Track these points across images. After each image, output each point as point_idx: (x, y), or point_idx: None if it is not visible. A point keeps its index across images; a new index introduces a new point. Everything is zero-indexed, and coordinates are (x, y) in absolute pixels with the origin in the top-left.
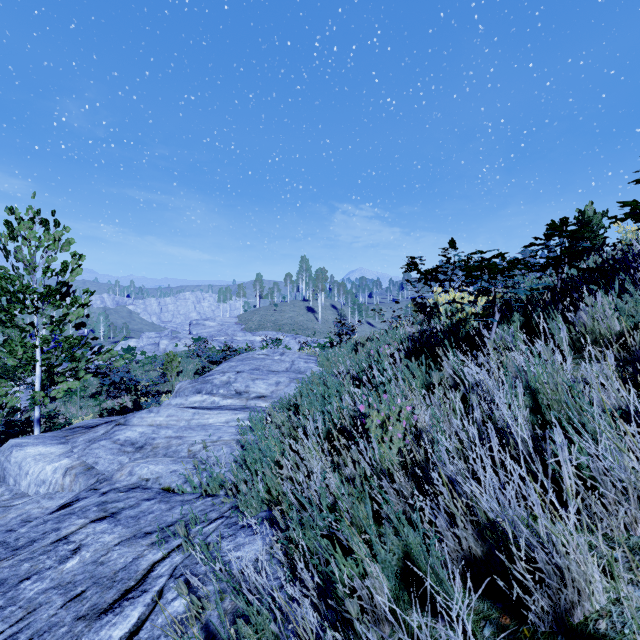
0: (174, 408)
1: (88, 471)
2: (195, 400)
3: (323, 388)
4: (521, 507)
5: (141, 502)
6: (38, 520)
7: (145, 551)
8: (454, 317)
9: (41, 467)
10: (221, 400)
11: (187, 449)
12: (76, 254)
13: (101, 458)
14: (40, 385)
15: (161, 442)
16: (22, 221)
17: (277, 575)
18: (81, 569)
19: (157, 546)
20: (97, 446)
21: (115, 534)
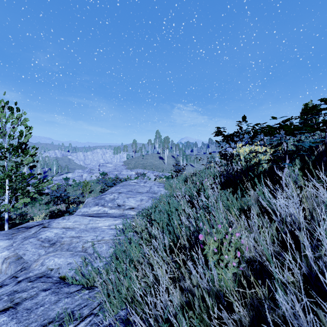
0: (78, 216)
1: (17, 260)
2: (94, 209)
3: (168, 207)
4: None
5: (39, 292)
6: None
7: None
8: (251, 162)
9: None
10: (109, 210)
11: (81, 245)
12: (27, 126)
13: (28, 251)
14: (8, 200)
15: (66, 240)
16: None
17: None
18: None
19: None
20: (27, 242)
21: None
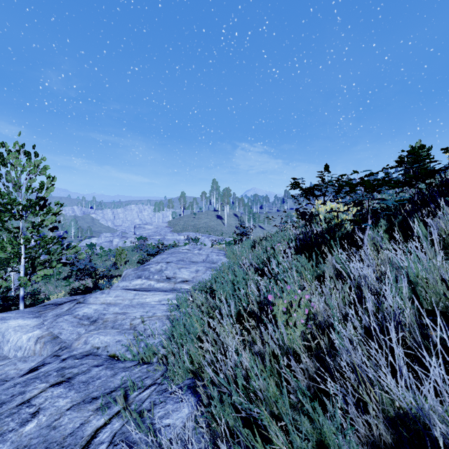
0: (120, 290)
1: (54, 340)
2: (136, 283)
3: (232, 276)
4: (437, 405)
5: (91, 368)
6: (11, 382)
7: (90, 416)
8: (332, 222)
9: (19, 336)
10: (155, 283)
11: (129, 323)
12: (50, 176)
13: (64, 329)
14: (24, 272)
15: (110, 317)
16: (10, 152)
17: (201, 445)
18: (37, 433)
19: (101, 412)
20: (62, 320)
21: (68, 398)
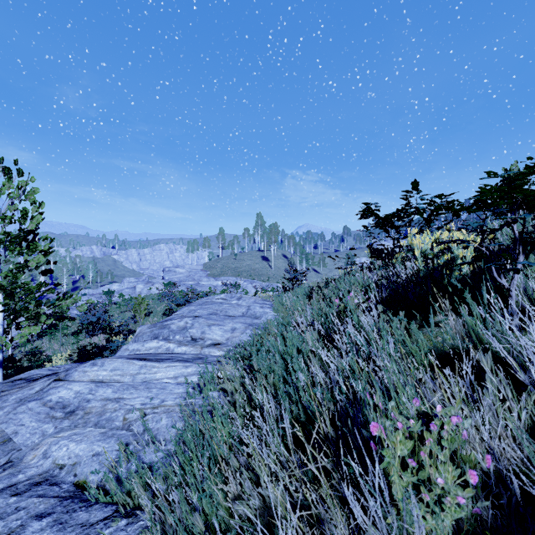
0: (120, 360)
1: (2, 445)
2: (151, 346)
3: (283, 346)
4: None
5: (29, 522)
6: None
7: None
8: (438, 261)
9: None
10: (176, 347)
11: (122, 417)
12: (35, 201)
13: (23, 426)
14: (3, 330)
15: (95, 406)
16: None
17: None
18: None
19: None
20: (23, 409)
21: None
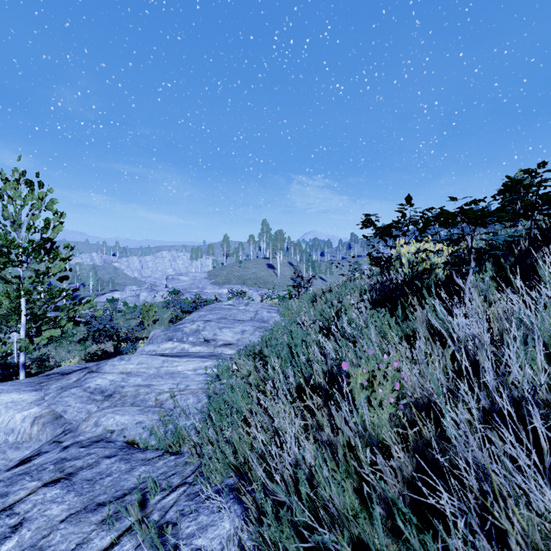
0: (145, 356)
1: (56, 420)
2: (166, 347)
3: (289, 338)
4: None
5: (101, 460)
6: None
7: (92, 533)
8: (419, 267)
9: (11, 415)
10: (190, 347)
11: (154, 398)
12: (57, 212)
13: (70, 406)
14: (25, 333)
15: (129, 390)
16: (7, 181)
17: None
18: None
19: (107, 525)
20: (67, 394)
21: (64, 504)
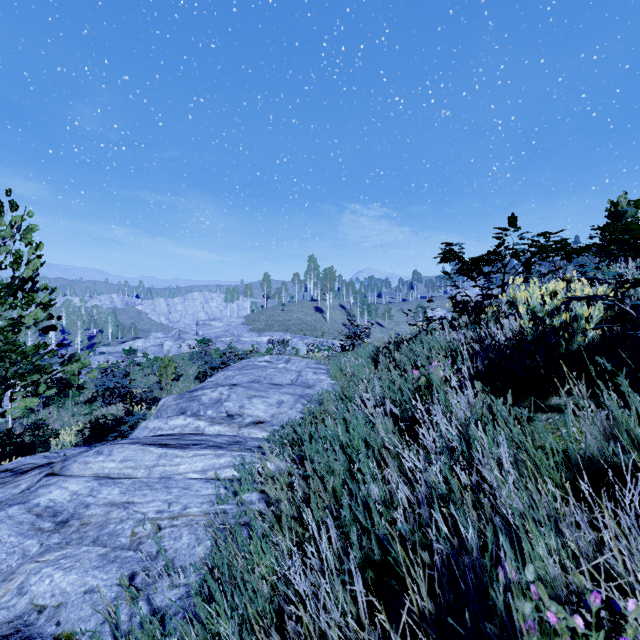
0: (134, 447)
1: None
2: (176, 424)
3: (345, 436)
4: None
5: None
6: None
7: None
8: (553, 322)
9: None
10: (207, 426)
11: (131, 530)
12: (31, 242)
13: None
14: None
15: (96, 513)
16: None
17: None
18: None
19: None
20: (1, 517)
21: None
